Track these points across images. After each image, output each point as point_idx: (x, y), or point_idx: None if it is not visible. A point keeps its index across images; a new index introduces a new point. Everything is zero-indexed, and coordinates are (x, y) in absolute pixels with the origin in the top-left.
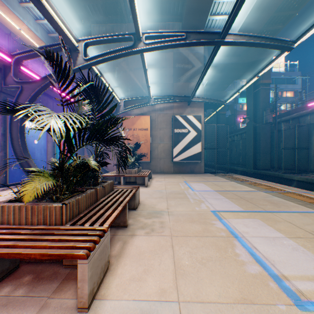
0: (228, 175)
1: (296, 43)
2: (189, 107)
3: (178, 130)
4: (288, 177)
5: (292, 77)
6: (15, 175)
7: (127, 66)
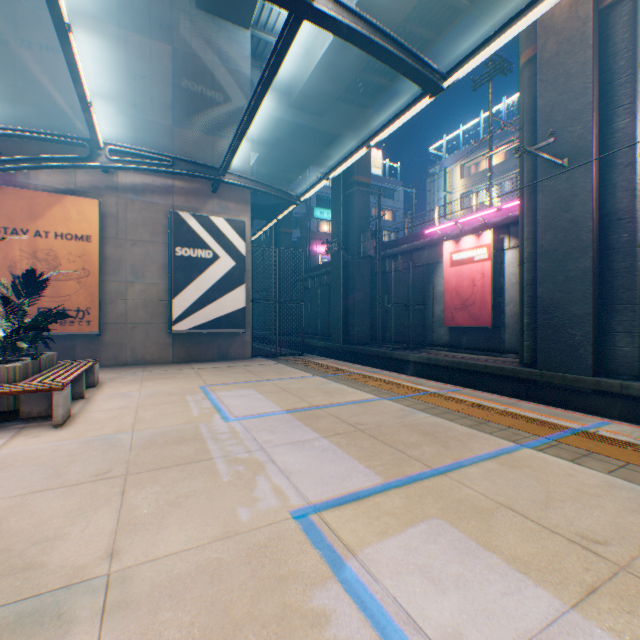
0: (306, 361)
1: (448, 81)
2: (217, 198)
3: (187, 251)
4: (402, 357)
5: (393, 189)
6: None
7: (12, 31)
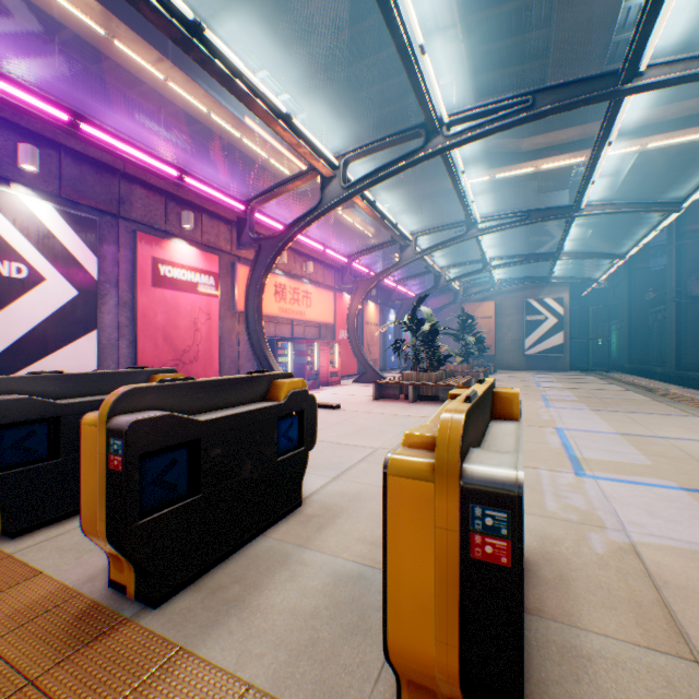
0: (600, 373)
1: (625, 257)
2: (547, 287)
3: (530, 317)
4: None
5: None
6: (388, 363)
7: (464, 244)
